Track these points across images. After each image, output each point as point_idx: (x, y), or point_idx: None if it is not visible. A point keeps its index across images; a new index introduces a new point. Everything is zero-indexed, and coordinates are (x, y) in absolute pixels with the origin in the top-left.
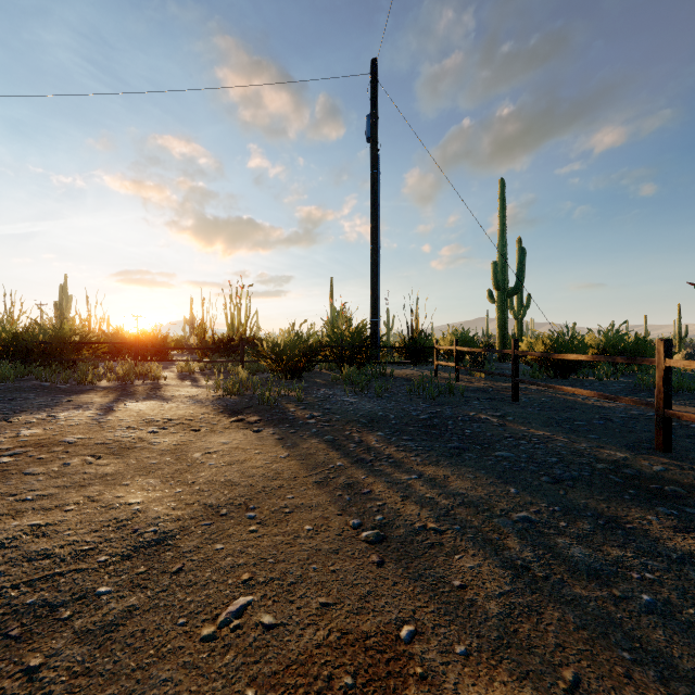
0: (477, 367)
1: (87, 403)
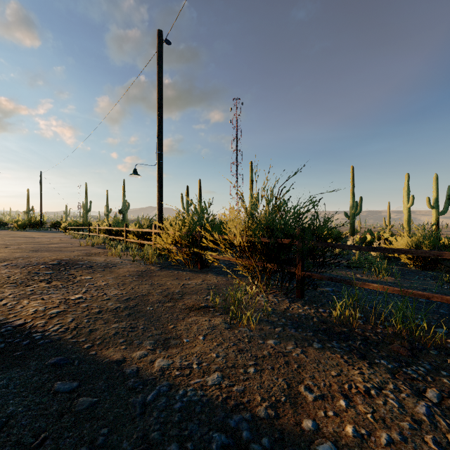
0: None
1: None
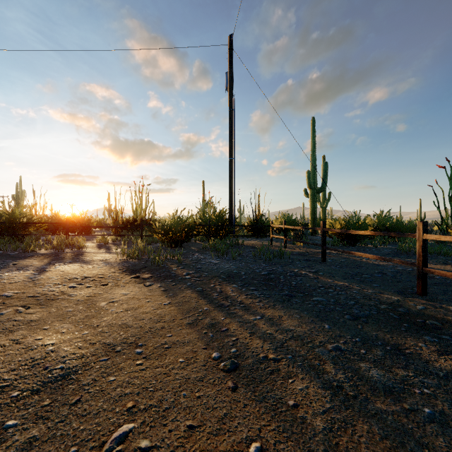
0: (297, 239)
1: (27, 266)
